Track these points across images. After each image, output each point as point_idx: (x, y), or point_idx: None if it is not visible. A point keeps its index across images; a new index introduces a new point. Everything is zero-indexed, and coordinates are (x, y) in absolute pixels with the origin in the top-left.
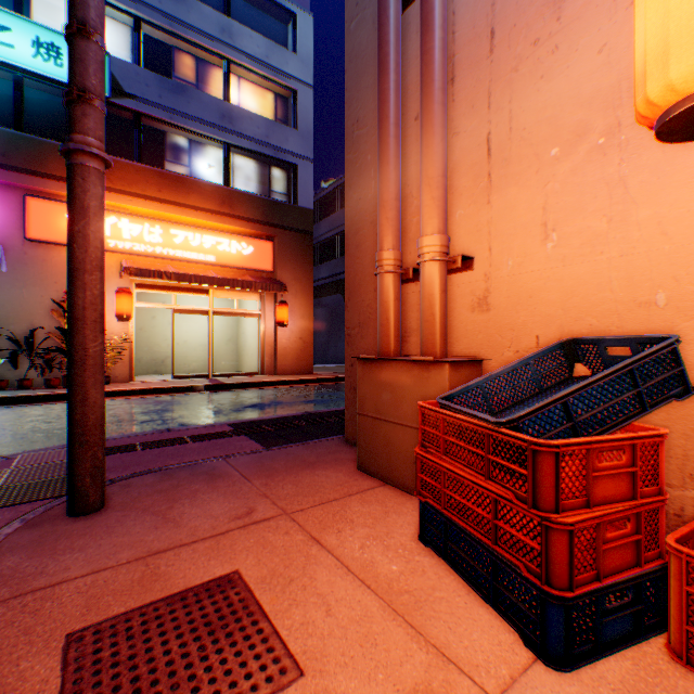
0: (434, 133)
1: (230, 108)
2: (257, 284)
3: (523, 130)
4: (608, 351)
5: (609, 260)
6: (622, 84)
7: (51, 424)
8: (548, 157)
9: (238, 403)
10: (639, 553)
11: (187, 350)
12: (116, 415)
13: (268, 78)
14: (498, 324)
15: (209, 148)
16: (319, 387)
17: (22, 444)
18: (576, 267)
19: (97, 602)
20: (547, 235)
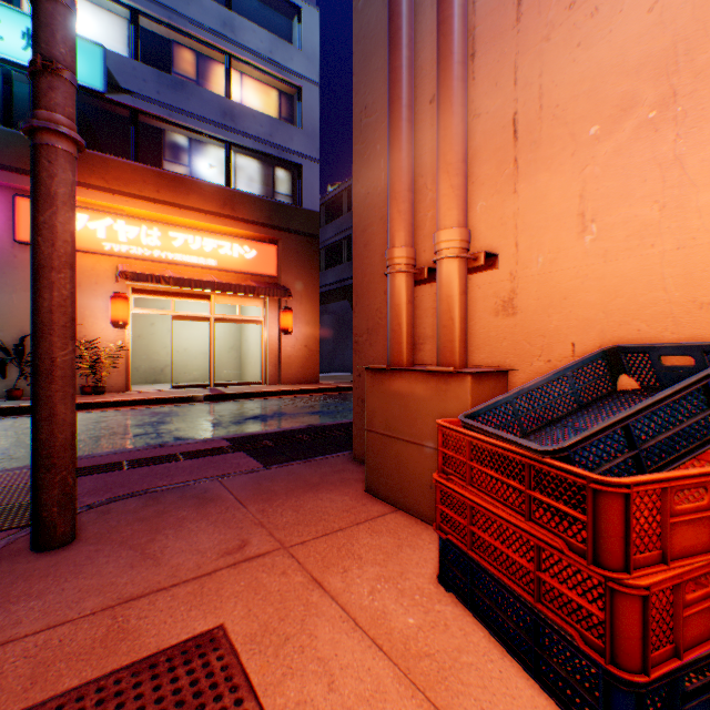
0: (453, 113)
1: (232, 106)
2: (260, 289)
3: (556, 107)
4: (661, 361)
5: (662, 254)
6: (679, 45)
7: None
8: (586, 137)
9: (238, 415)
10: None
11: (187, 359)
12: (108, 428)
13: (272, 75)
14: (526, 330)
15: (210, 147)
16: (325, 397)
17: (1, 460)
18: (620, 263)
19: (45, 671)
20: (584, 227)
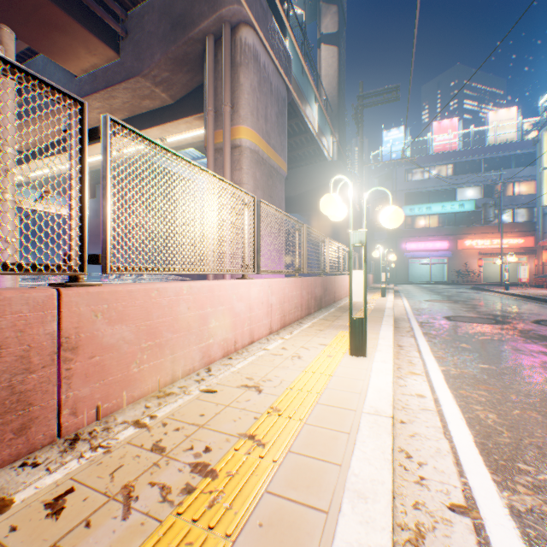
0: (538, 254)
1: (512, 198)
2: (524, 253)
3: None
4: None
5: None
6: None
7: None
8: None
9: None
10: (541, 284)
11: (494, 275)
12: None
13: (529, 180)
14: (546, 271)
15: (504, 211)
16: None
17: None
18: None
19: None
20: None
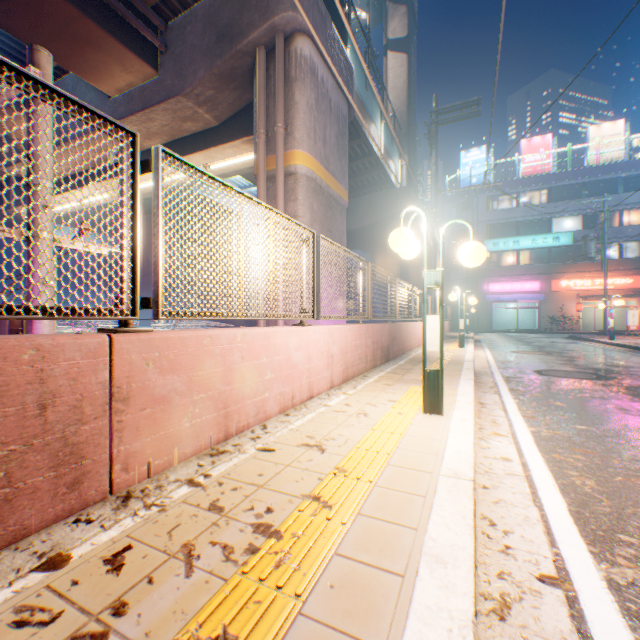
0: None
1: (619, 229)
2: (633, 295)
3: None
4: None
5: None
6: None
7: None
8: None
9: None
10: None
11: (596, 321)
12: None
13: (639, 207)
14: None
15: (609, 244)
16: None
17: None
18: None
19: None
20: None
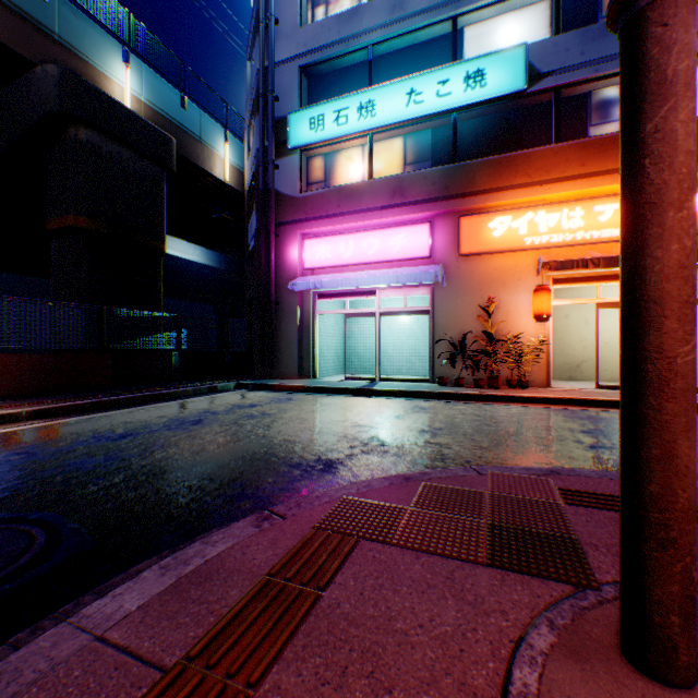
0: None
1: None
2: None
3: None
4: None
5: None
6: None
7: (488, 427)
8: None
9: None
10: None
11: (605, 354)
12: (549, 429)
13: None
14: None
15: None
16: None
17: (472, 447)
18: None
19: None
20: None
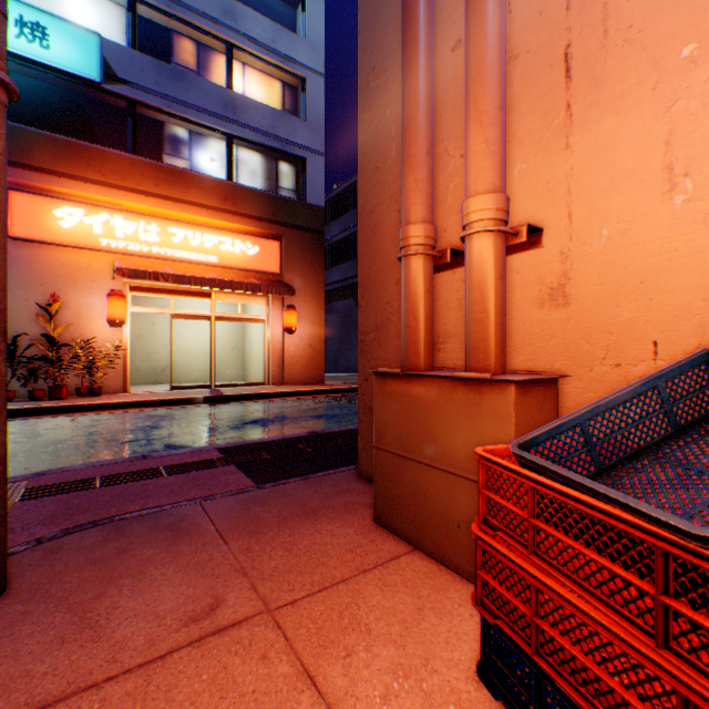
0: (487, 46)
1: (233, 97)
2: (262, 287)
3: (628, 28)
4: None
5: None
6: None
7: (18, 445)
8: (675, 61)
9: (237, 419)
10: None
11: (188, 358)
12: (97, 434)
13: (275, 65)
14: (583, 325)
15: (211, 140)
16: (329, 399)
17: None
18: None
19: None
20: (673, 184)
